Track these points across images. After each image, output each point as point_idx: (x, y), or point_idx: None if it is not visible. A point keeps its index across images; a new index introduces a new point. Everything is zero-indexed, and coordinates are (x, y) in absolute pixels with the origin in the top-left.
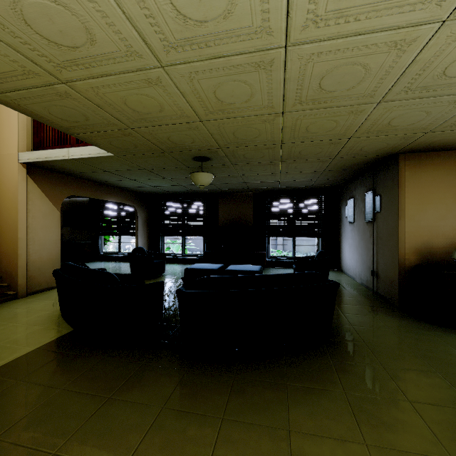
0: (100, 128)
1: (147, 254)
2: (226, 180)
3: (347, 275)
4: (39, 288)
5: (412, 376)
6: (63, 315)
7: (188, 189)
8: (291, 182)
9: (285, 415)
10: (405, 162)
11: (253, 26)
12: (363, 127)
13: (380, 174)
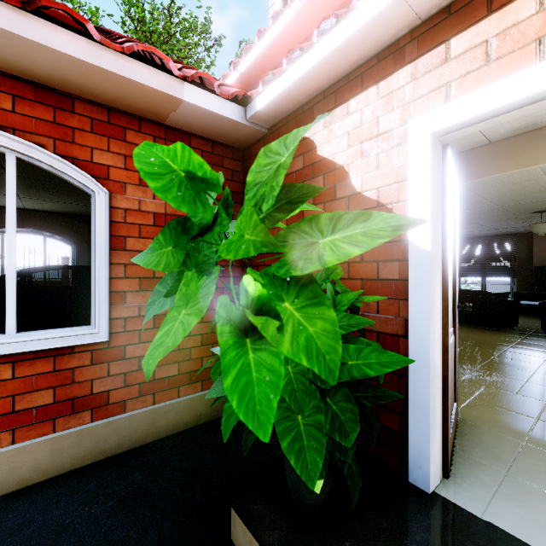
0: (476, 209)
1: None
2: None
3: None
4: None
5: None
6: None
7: (496, 232)
8: None
9: None
10: None
11: None
12: None
13: None
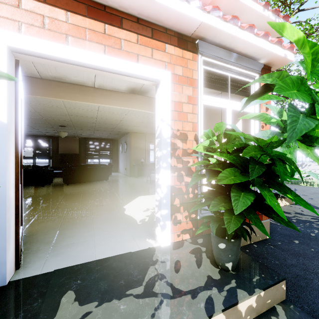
0: (31, 117)
1: None
2: (68, 132)
3: (120, 173)
4: None
5: (123, 182)
6: None
7: (41, 133)
8: (98, 135)
9: (96, 186)
10: (131, 135)
11: (91, 116)
12: (116, 127)
13: (127, 137)
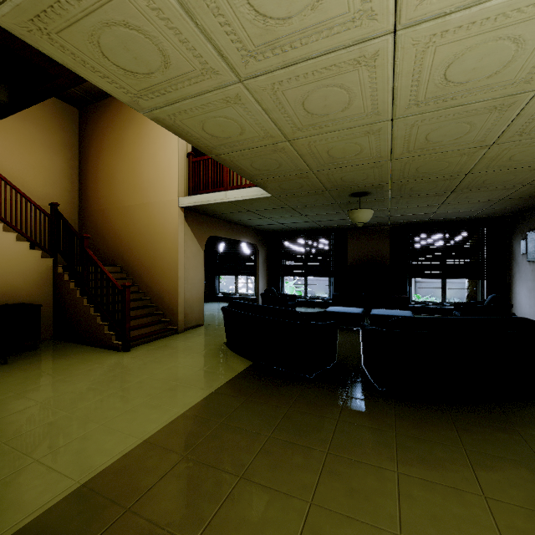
0: (283, 173)
1: (277, 295)
2: None
3: None
4: (191, 324)
5: None
6: (237, 350)
7: (316, 225)
8: (448, 213)
9: (532, 454)
10: None
11: (514, 79)
12: None
13: None
